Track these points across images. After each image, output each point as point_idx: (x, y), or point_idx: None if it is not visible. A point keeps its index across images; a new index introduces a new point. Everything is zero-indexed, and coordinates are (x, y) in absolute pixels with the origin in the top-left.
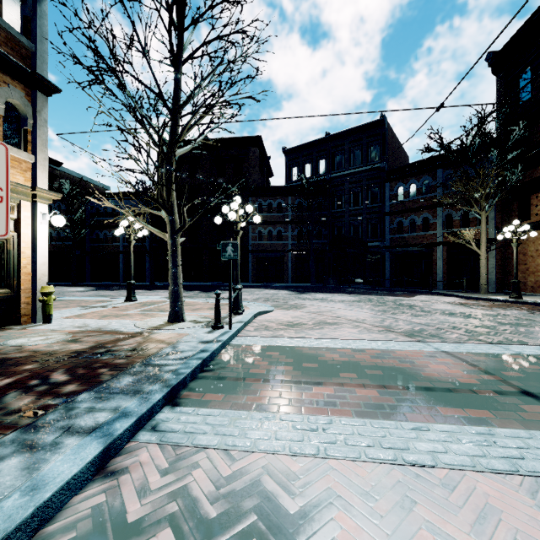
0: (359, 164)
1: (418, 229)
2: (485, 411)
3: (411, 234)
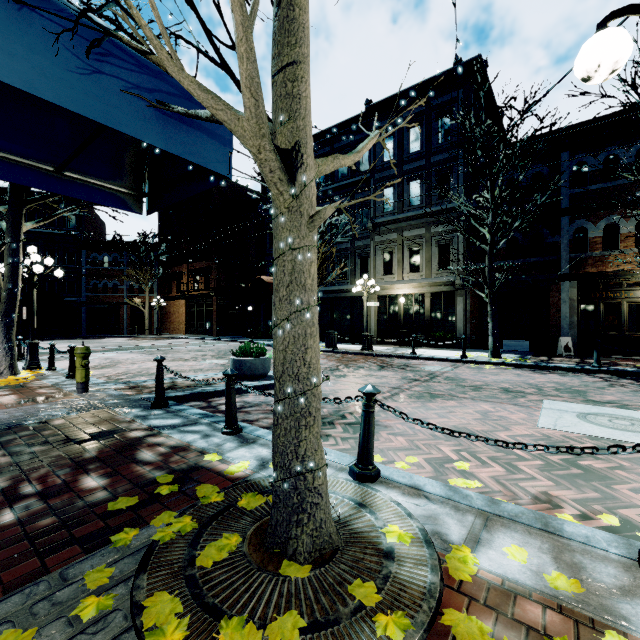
0: (56, 227)
1: (110, 291)
2: (106, 351)
3: (105, 295)
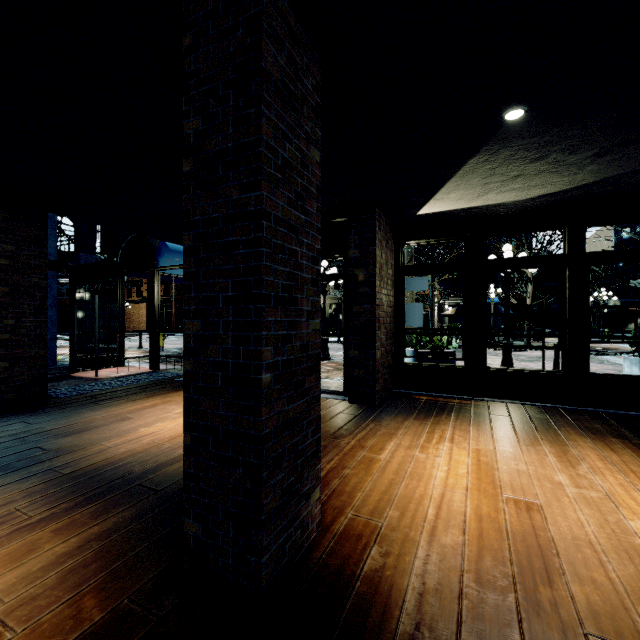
0: None
1: None
2: None
3: (67, 298)
